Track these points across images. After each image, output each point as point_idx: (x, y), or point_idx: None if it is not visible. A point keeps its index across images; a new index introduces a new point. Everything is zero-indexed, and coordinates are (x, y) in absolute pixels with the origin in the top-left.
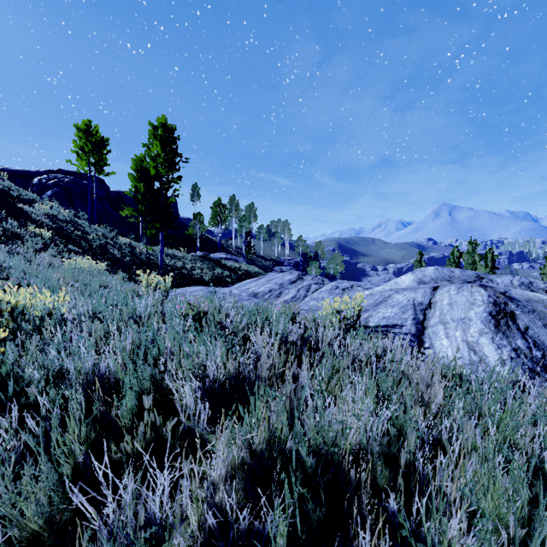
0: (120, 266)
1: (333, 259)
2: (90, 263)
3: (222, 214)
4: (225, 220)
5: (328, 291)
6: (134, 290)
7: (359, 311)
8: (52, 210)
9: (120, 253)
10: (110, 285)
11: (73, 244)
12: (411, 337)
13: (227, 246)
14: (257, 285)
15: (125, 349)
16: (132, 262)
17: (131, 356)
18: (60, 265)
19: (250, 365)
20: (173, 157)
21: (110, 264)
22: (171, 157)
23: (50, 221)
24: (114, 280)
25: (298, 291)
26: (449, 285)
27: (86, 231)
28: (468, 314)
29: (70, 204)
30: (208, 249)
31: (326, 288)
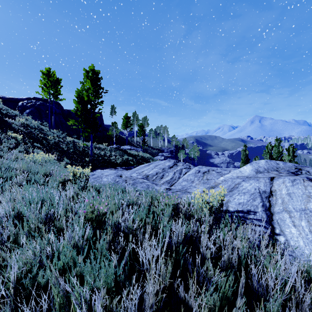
0: (66, 155)
1: (193, 148)
2: (42, 156)
3: (128, 122)
4: (130, 126)
5: (194, 174)
6: (64, 179)
7: (222, 200)
8: (27, 121)
9: (66, 147)
10: (53, 172)
11: (38, 142)
12: (264, 223)
13: (131, 141)
14: (148, 169)
15: (16, 272)
16: (74, 152)
17: (12, 293)
18: (22, 158)
19: (138, 298)
20: (98, 89)
21: (60, 154)
22: (97, 89)
23: (24, 128)
24: (58, 167)
25: (174, 174)
26: (283, 178)
27: (47, 133)
28: (308, 205)
29: (40, 117)
30: (120, 143)
31: (192, 172)
